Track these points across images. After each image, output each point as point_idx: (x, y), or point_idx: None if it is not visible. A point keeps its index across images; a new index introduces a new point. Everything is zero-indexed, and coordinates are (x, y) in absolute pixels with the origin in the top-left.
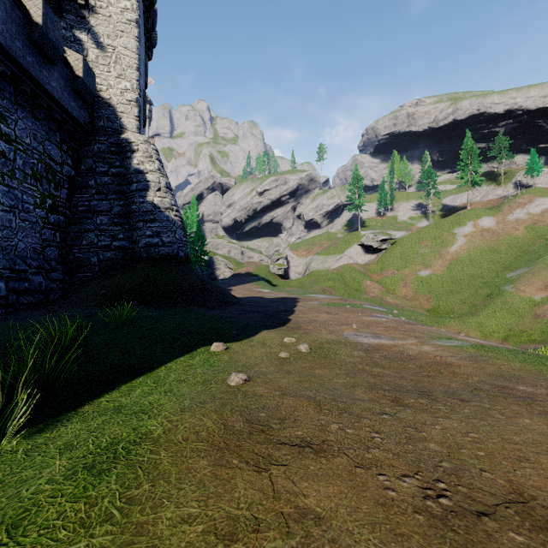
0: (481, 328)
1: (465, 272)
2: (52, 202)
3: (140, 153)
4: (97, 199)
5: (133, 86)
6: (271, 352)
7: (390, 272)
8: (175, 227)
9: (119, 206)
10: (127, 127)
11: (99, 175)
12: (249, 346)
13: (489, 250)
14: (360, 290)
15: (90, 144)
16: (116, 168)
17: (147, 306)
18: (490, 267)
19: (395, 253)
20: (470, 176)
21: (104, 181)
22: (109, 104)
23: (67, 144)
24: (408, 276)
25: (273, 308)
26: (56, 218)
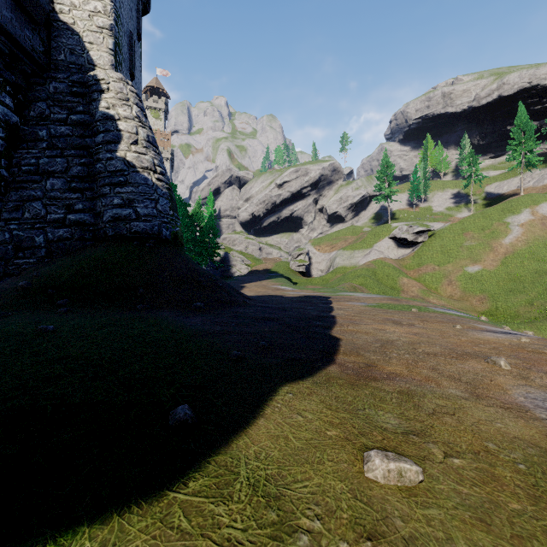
0: None
1: (526, 268)
2: None
3: (111, 94)
4: (48, 155)
5: (105, 7)
6: None
7: (430, 268)
8: (156, 194)
9: (79, 166)
10: (97, 63)
11: (54, 124)
12: None
13: None
14: (396, 289)
15: (43, 82)
16: (79, 114)
17: (79, 309)
18: None
19: (434, 247)
20: (524, 157)
21: (61, 132)
22: (72, 30)
23: (2, 75)
24: (453, 273)
25: (298, 312)
26: None
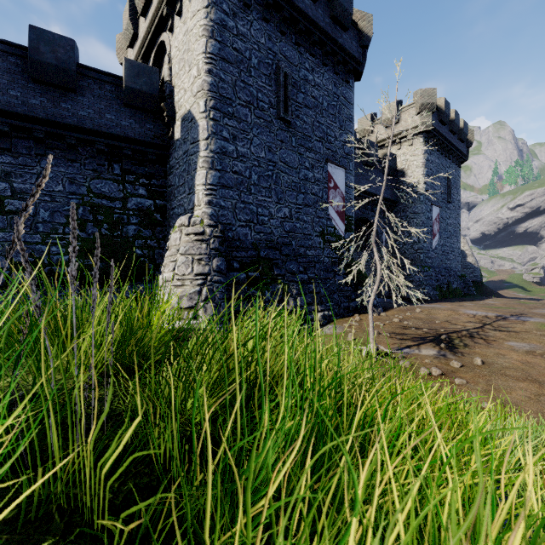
0: None
1: None
2: None
3: (462, 243)
4: None
5: None
6: None
7: None
8: (477, 270)
9: None
10: None
11: None
12: None
13: None
14: None
15: None
16: None
17: None
18: None
19: None
20: None
21: None
22: None
23: None
24: None
25: None
26: None
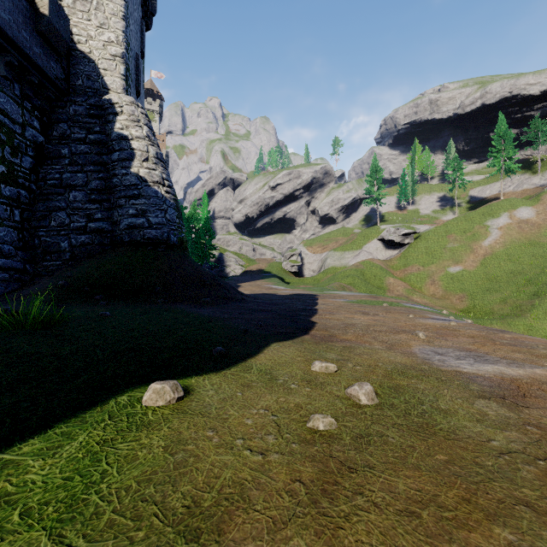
0: (531, 332)
1: (502, 268)
2: (8, 170)
3: (125, 116)
4: (70, 170)
5: (118, 37)
6: (287, 407)
7: (415, 269)
8: (165, 205)
9: (97, 180)
10: (110, 87)
11: (75, 143)
12: (240, 385)
13: (529, 243)
14: (382, 288)
15: (64, 105)
16: (96, 134)
17: (113, 302)
18: (532, 262)
19: (419, 248)
20: (503, 163)
21: (81, 150)
22: (89, 58)
23: (31, 101)
24: (436, 273)
25: (288, 306)
26: (15, 192)
